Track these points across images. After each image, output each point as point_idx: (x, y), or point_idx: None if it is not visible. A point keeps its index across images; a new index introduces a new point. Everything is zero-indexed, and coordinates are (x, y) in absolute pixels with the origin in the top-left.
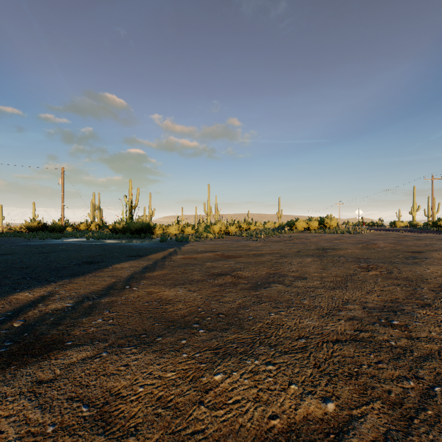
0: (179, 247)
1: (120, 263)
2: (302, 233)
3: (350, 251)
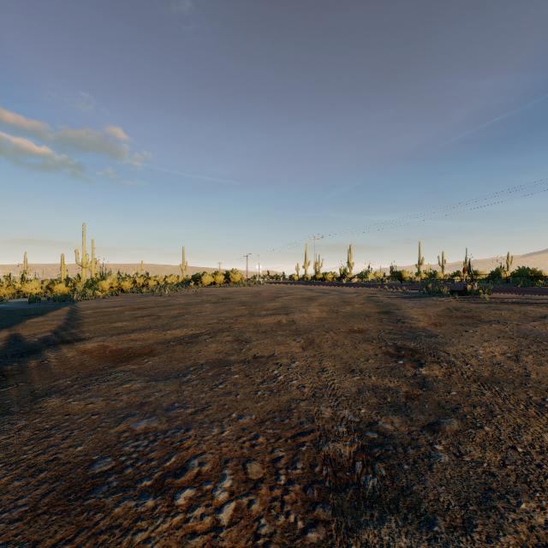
0: (75, 305)
1: (31, 319)
2: (208, 287)
3: (239, 298)
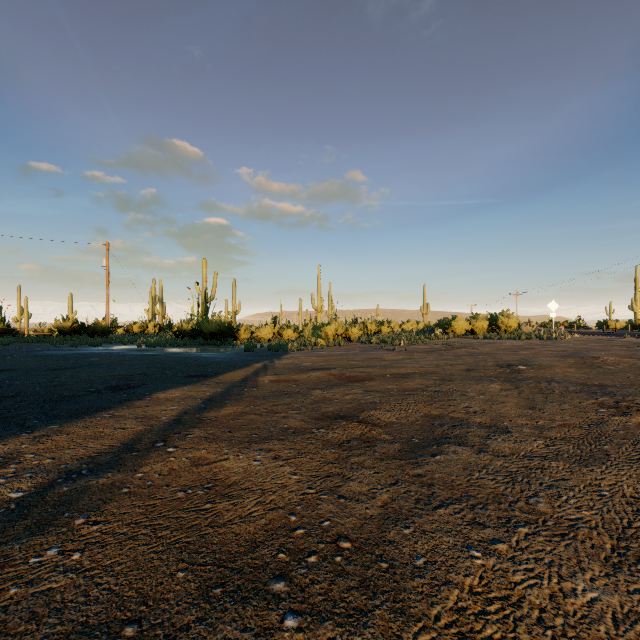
0: (272, 361)
1: (167, 390)
2: (462, 338)
3: (560, 370)
